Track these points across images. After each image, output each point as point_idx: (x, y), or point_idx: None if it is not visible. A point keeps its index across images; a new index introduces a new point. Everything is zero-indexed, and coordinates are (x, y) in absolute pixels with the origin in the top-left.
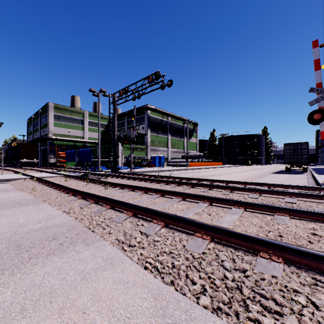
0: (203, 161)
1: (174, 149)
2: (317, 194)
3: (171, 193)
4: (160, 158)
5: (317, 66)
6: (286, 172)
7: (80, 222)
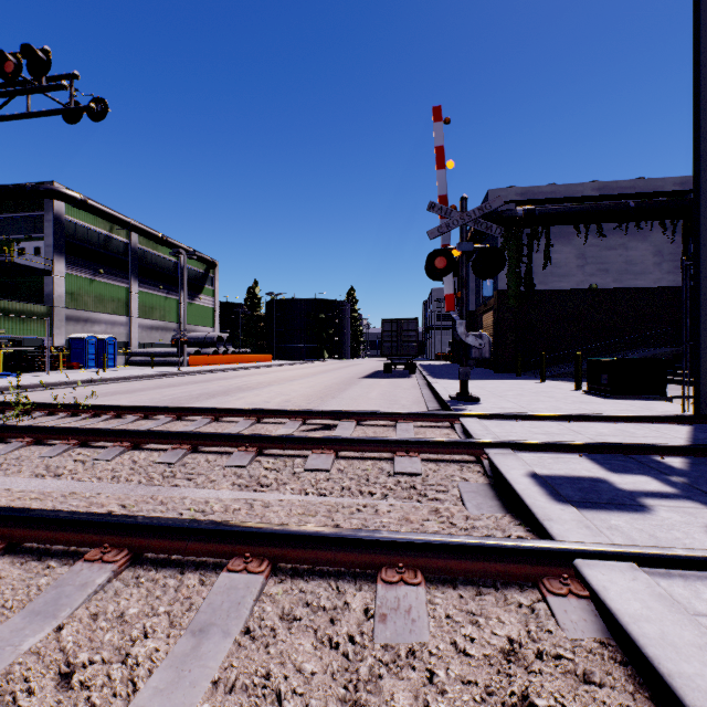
0: (229, 352)
1: (151, 321)
2: (460, 440)
3: None
4: (103, 344)
5: (441, 161)
6: (386, 374)
7: None
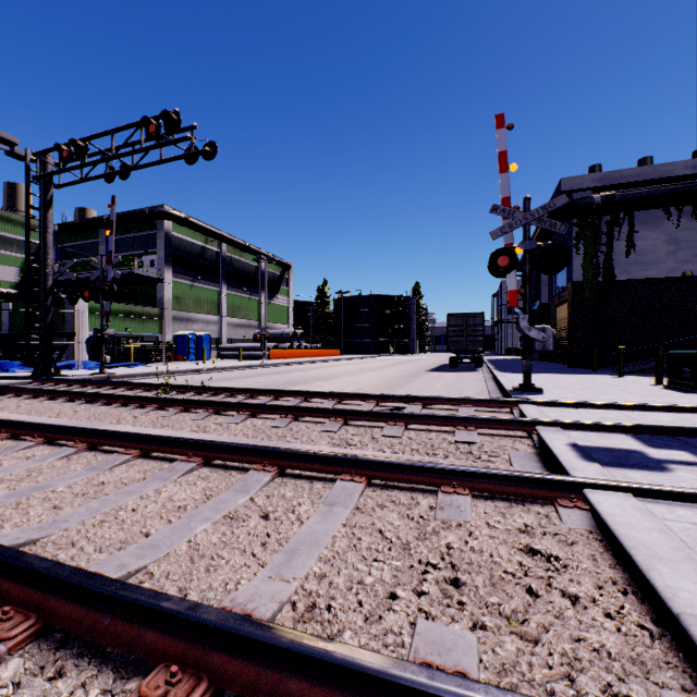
0: (303, 346)
1: (237, 319)
2: (513, 418)
3: (173, 444)
4: (200, 340)
5: (503, 165)
6: (452, 368)
7: None
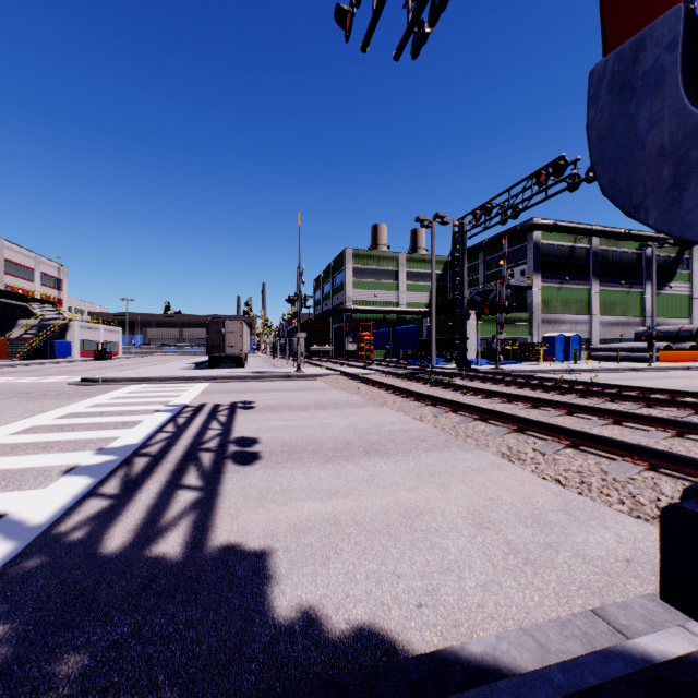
0: None
1: (611, 317)
2: None
3: (590, 410)
4: (568, 341)
5: None
6: None
7: (442, 430)
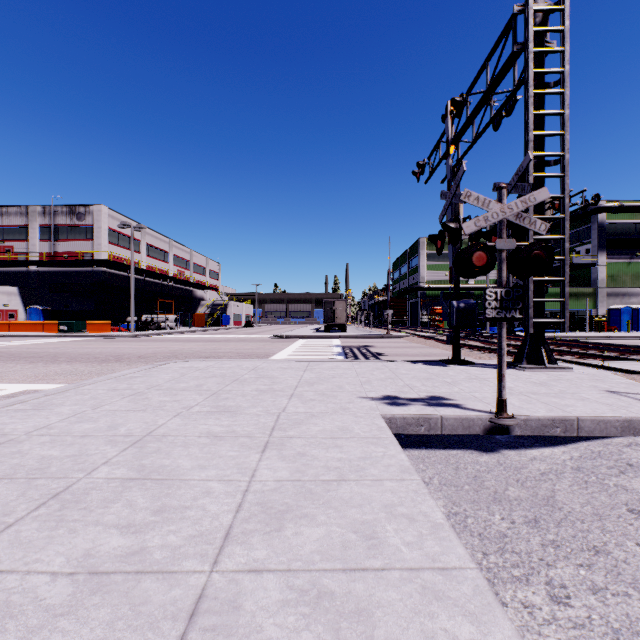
0: None
1: None
2: None
3: None
4: (636, 313)
5: None
6: None
7: None
